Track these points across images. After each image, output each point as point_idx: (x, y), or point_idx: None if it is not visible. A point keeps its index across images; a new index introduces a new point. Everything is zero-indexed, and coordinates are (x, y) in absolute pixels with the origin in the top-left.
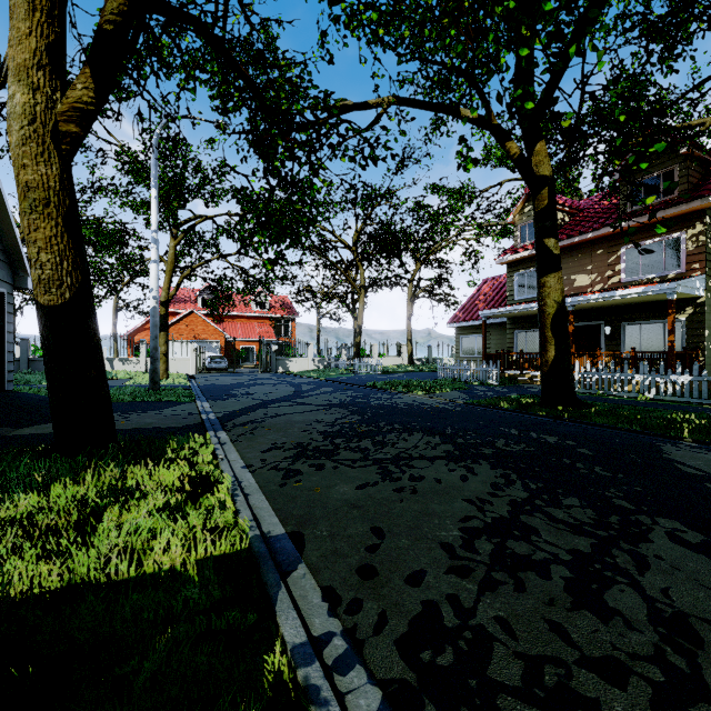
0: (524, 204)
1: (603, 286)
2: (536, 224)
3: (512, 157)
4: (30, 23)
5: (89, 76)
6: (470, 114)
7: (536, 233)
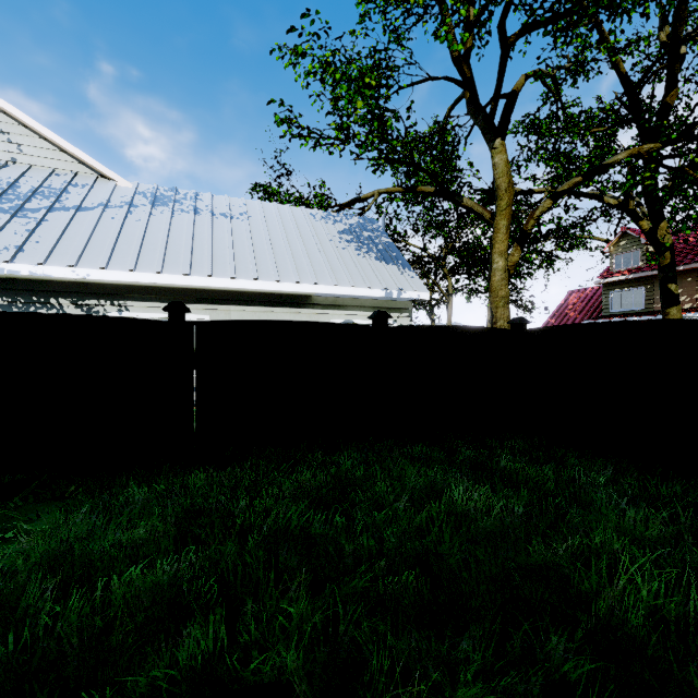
0: (619, 239)
1: (692, 305)
2: (660, 274)
3: (643, 230)
4: (506, 235)
5: (520, 250)
6: (611, 202)
7: (660, 280)
